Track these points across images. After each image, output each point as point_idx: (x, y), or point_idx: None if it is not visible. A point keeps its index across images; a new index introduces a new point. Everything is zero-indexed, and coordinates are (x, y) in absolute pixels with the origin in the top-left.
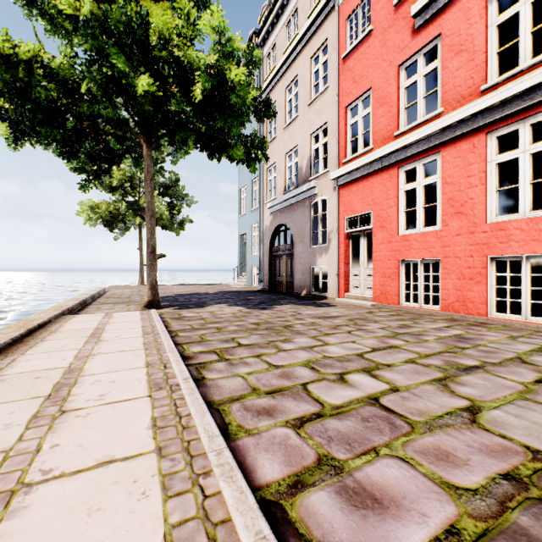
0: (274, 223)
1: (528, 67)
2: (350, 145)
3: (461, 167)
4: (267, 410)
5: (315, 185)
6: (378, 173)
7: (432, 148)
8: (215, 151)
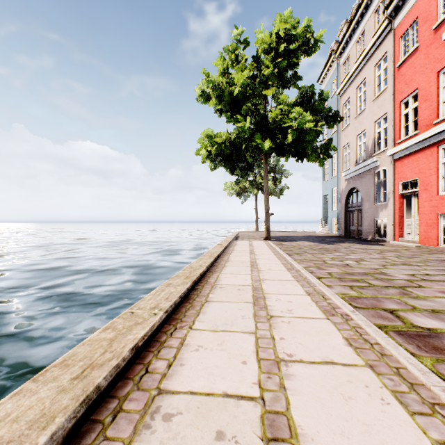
0: (348, 187)
1: None
2: (403, 129)
3: None
4: (307, 262)
5: (377, 160)
6: (422, 150)
7: None
8: (299, 157)
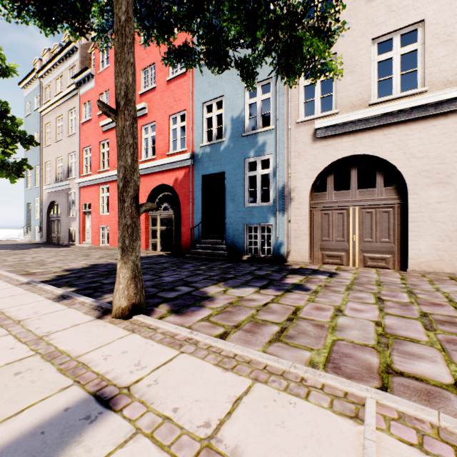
0: (50, 200)
1: None
2: (85, 168)
3: (114, 192)
4: None
5: (70, 183)
6: (93, 186)
7: (108, 182)
8: None
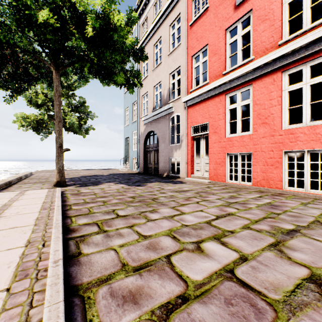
0: (147, 130)
1: (309, 29)
2: (194, 80)
3: (265, 93)
4: (133, 294)
5: (172, 106)
6: (212, 98)
7: (247, 82)
8: (105, 77)
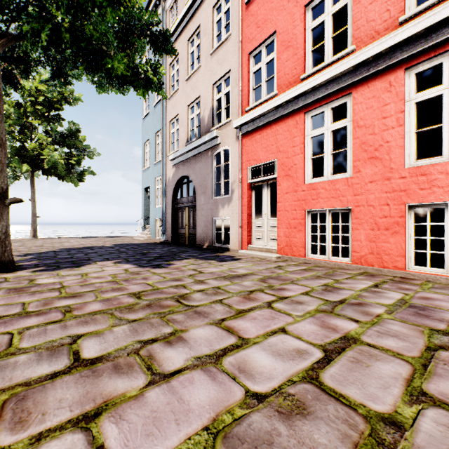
0: (177, 176)
1: None
2: (253, 93)
3: (375, 108)
4: None
5: (217, 135)
6: (283, 119)
7: (342, 90)
8: (91, 64)
